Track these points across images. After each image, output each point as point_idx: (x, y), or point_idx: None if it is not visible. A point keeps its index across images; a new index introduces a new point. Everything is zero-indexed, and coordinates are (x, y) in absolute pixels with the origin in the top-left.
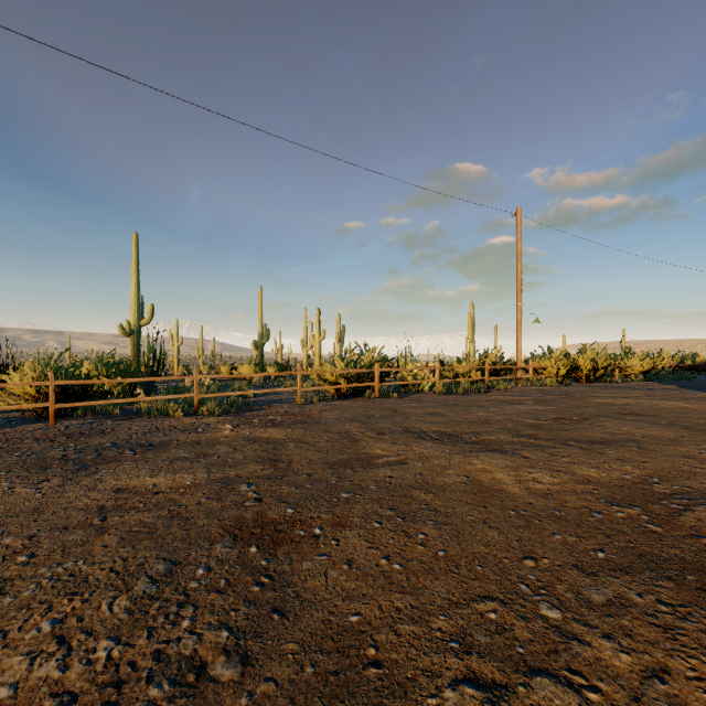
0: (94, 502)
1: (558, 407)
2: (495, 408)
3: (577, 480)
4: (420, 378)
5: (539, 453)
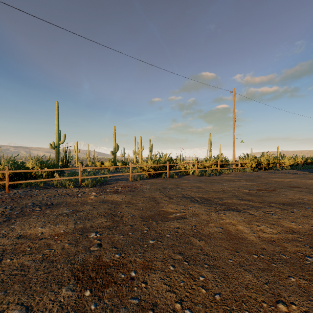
0: (0, 247)
1: (257, 183)
2: (226, 184)
3: (286, 230)
4: (188, 168)
5: (258, 212)
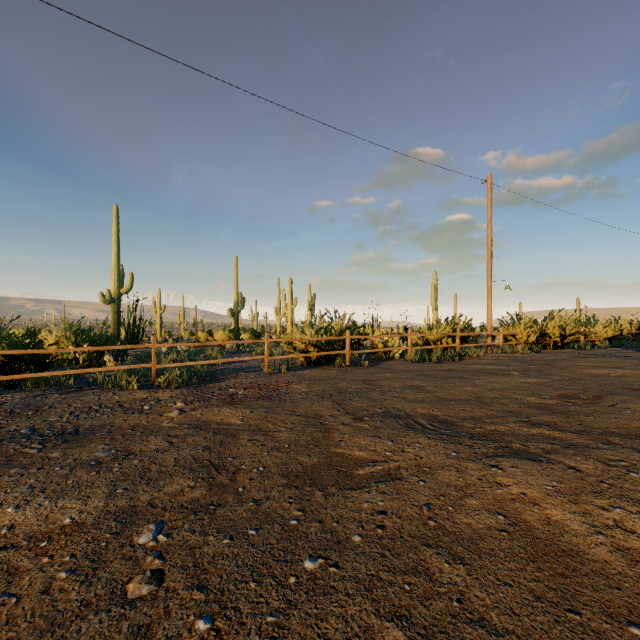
0: None
1: (551, 380)
2: (481, 381)
3: None
4: (391, 345)
5: (588, 462)
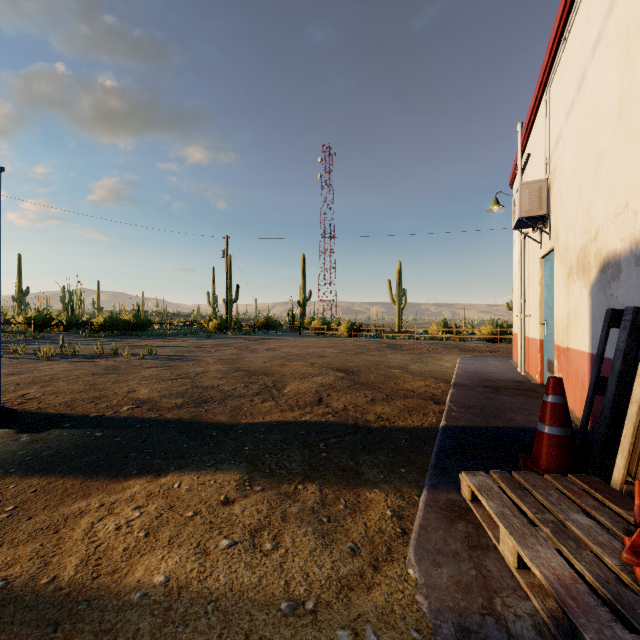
0: None
1: None
2: None
3: None
4: None
5: None
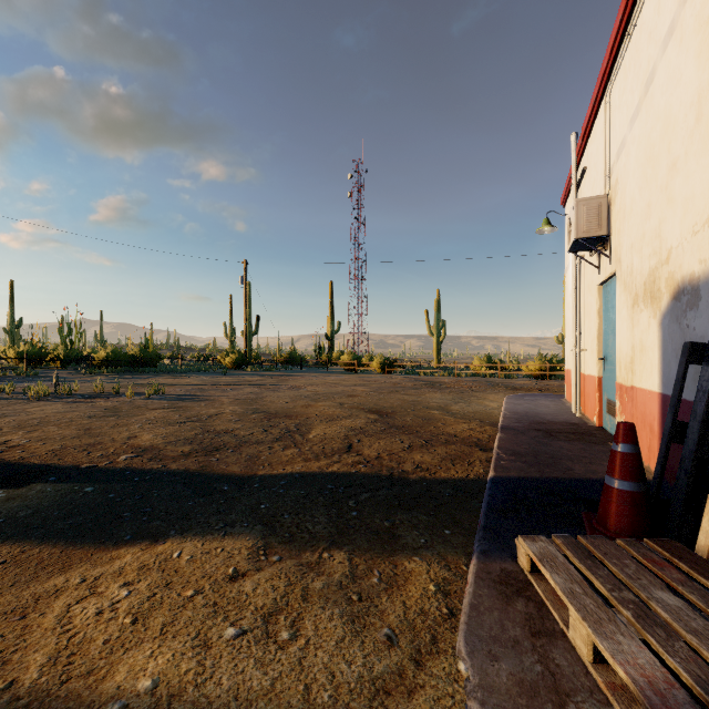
0: None
1: None
2: None
3: None
4: None
5: None
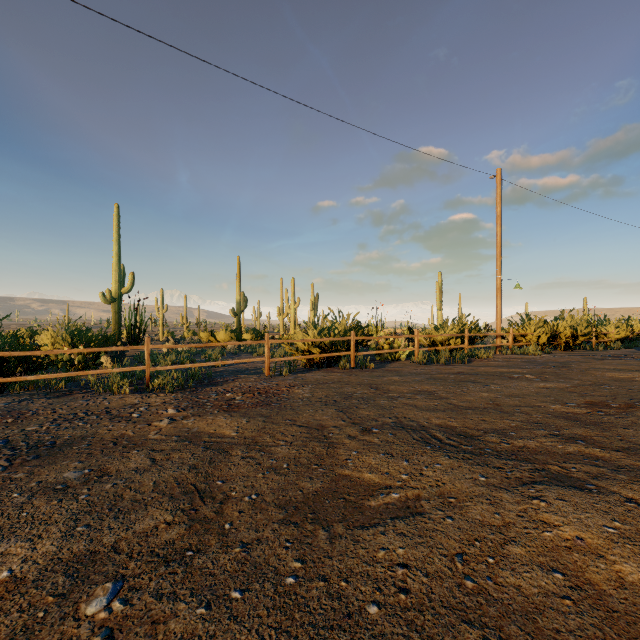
0: None
1: (573, 385)
2: (497, 386)
3: None
4: (397, 346)
5: None
